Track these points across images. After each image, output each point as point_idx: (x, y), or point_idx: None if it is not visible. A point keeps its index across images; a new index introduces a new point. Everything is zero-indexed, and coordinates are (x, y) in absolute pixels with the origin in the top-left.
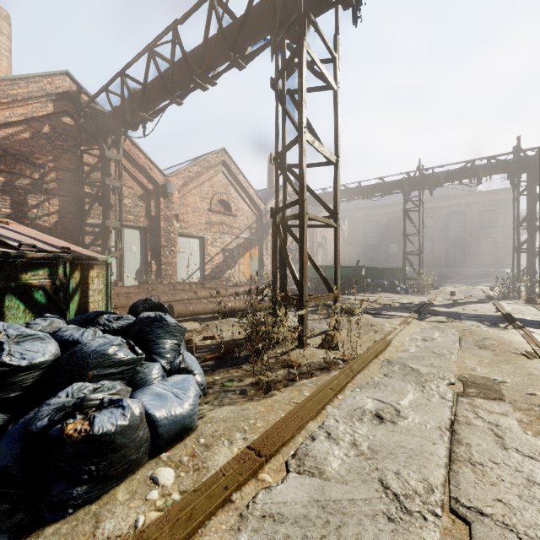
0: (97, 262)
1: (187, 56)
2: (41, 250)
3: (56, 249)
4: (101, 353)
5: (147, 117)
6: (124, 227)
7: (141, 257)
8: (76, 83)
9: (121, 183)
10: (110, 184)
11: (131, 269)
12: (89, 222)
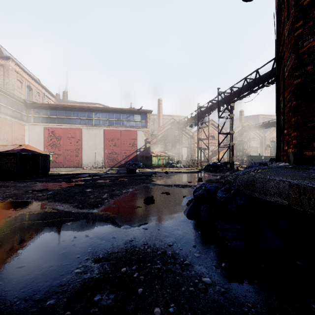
0: (175, 156)
1: (189, 119)
2: (170, 155)
3: (171, 155)
4: (174, 162)
5: (185, 127)
6: (183, 147)
7: (187, 154)
8: (174, 119)
9: (182, 138)
10: (179, 139)
11: (184, 157)
12: (176, 147)
